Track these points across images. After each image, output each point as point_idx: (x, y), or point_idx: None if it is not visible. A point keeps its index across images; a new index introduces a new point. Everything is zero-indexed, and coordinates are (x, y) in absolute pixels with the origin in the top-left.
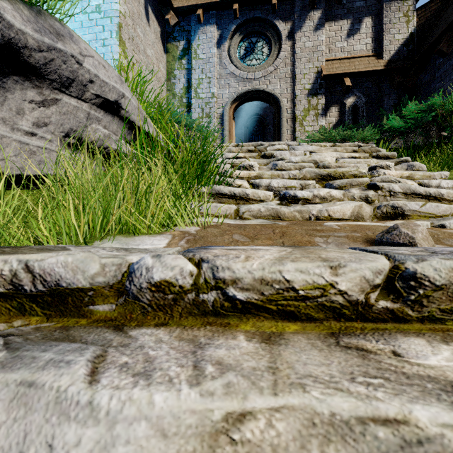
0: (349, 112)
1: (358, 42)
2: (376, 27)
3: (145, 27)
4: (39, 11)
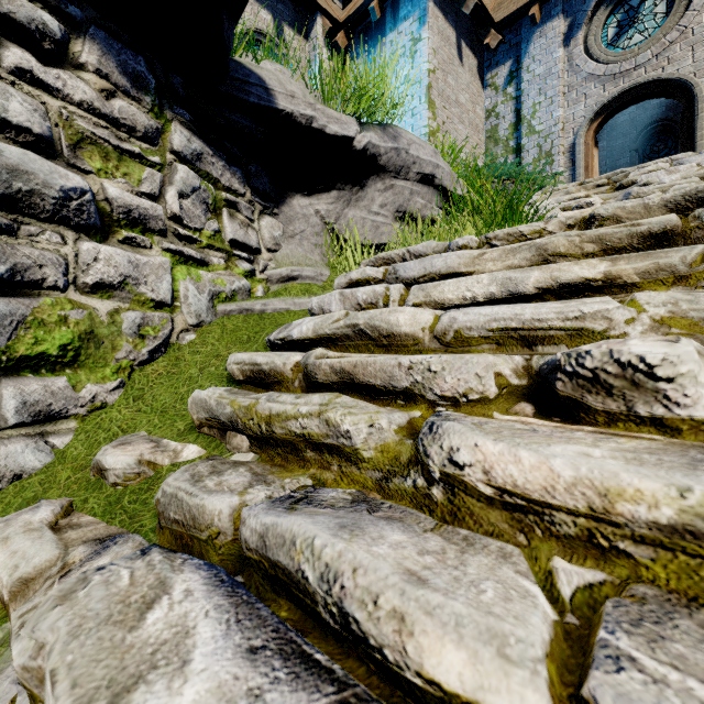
0: None
1: None
2: None
3: (457, 71)
4: (384, 126)
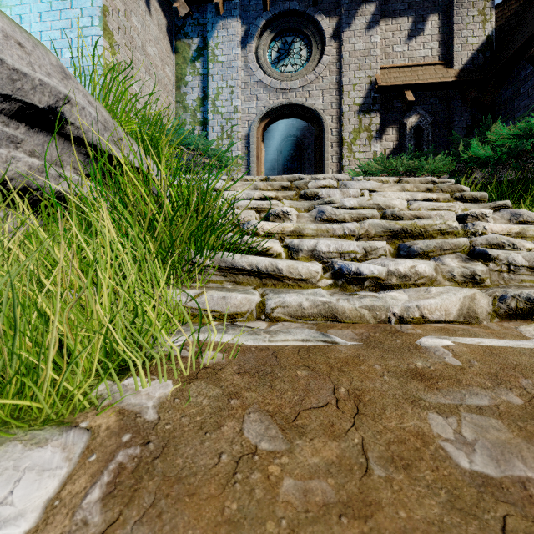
0: (410, 135)
1: (422, 45)
2: (445, 27)
3: (144, 16)
4: None
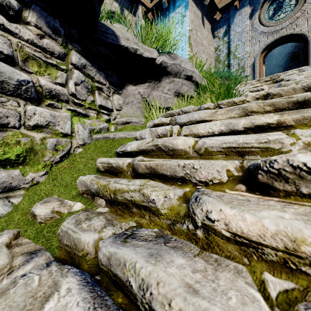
0: None
1: None
2: None
3: (202, 30)
4: (170, 54)
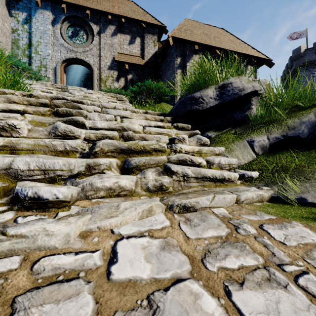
0: (129, 82)
1: (134, 48)
2: (142, 43)
3: None
4: None
